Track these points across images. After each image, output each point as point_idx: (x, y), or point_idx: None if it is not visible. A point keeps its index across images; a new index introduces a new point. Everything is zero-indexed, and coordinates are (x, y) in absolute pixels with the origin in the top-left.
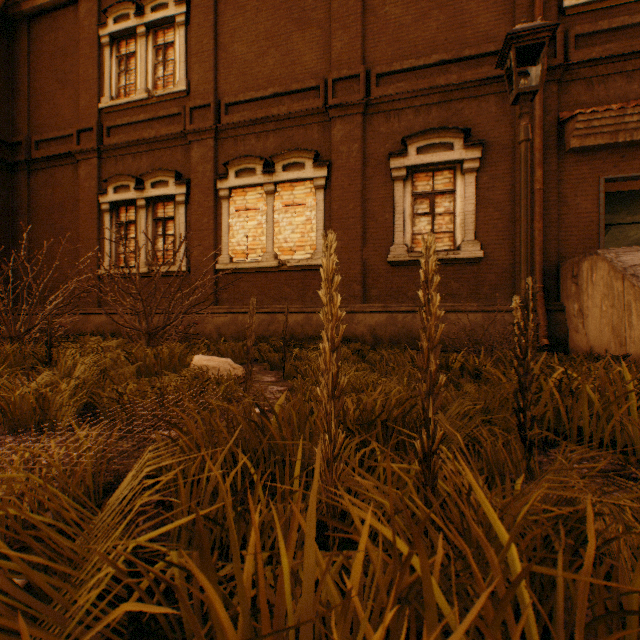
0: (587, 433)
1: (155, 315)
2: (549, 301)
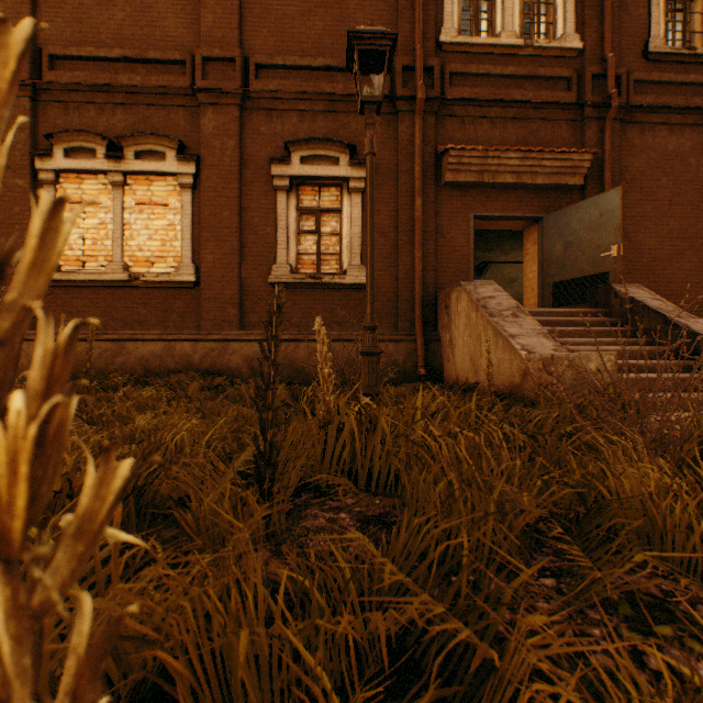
0: (377, 472)
1: None
2: (429, 331)
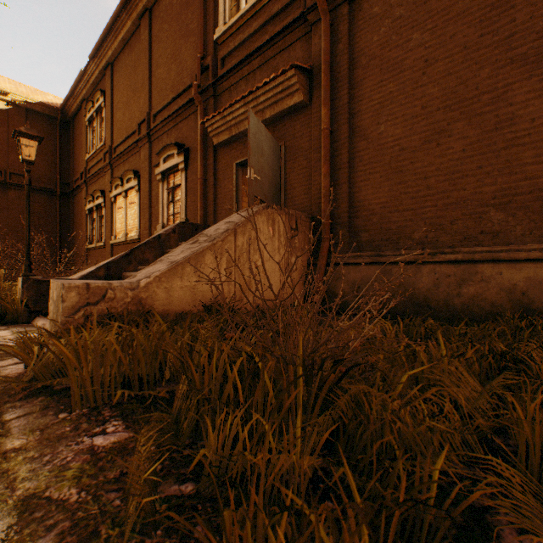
0: None
1: None
2: None
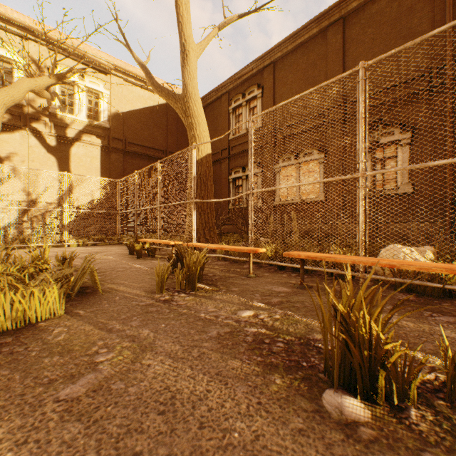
0: None
1: None
2: None
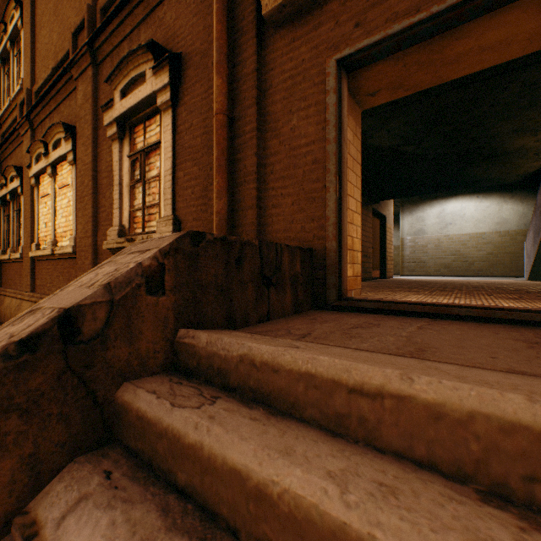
0: None
1: (8, 297)
2: None
